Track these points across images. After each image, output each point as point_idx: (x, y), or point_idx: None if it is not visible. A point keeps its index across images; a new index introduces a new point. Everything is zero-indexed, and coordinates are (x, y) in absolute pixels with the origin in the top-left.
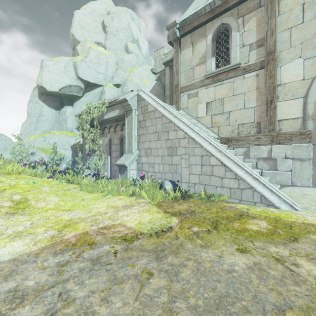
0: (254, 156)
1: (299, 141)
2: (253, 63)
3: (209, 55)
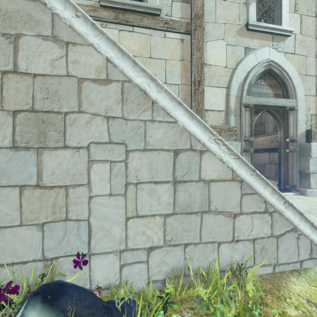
0: None
1: (228, 138)
2: (177, 20)
3: None
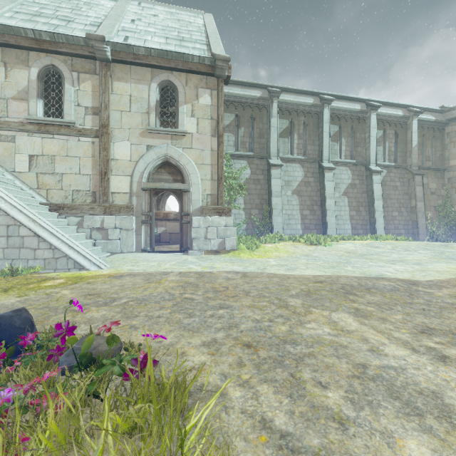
0: (88, 226)
1: (126, 213)
2: (88, 128)
3: (33, 94)
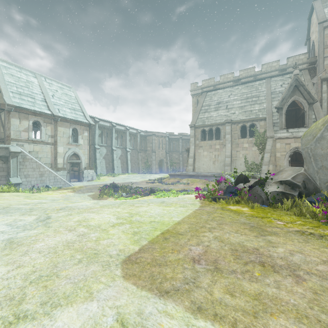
0: None
1: (64, 170)
2: (50, 142)
3: (31, 130)
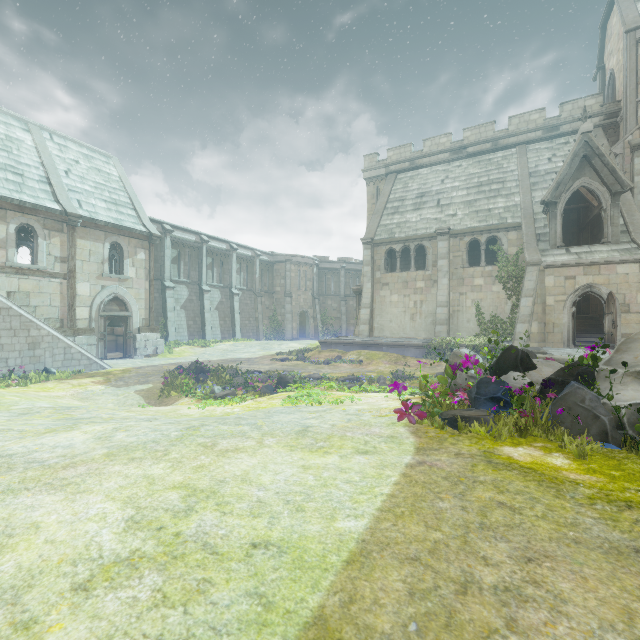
0: None
1: (90, 334)
2: (58, 272)
3: (12, 244)
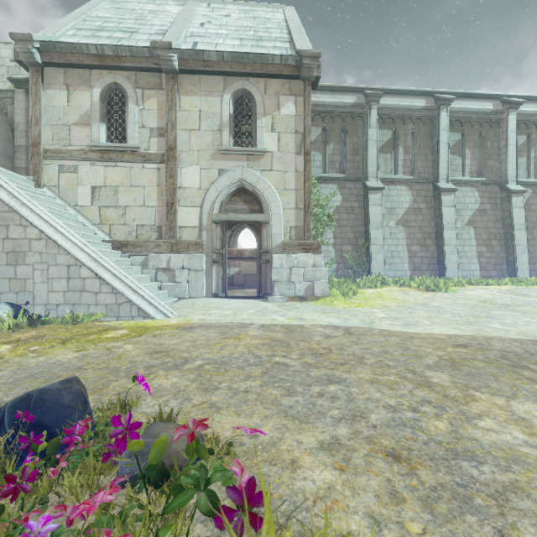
0: (153, 267)
1: (195, 251)
2: (153, 153)
3: (96, 117)
